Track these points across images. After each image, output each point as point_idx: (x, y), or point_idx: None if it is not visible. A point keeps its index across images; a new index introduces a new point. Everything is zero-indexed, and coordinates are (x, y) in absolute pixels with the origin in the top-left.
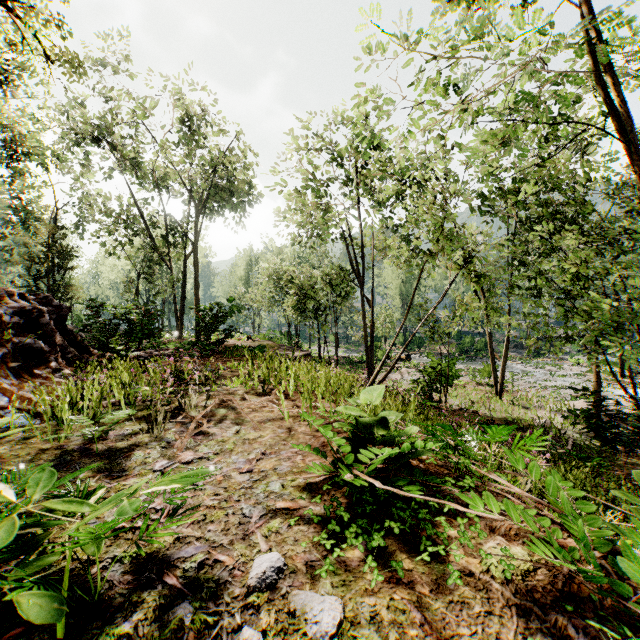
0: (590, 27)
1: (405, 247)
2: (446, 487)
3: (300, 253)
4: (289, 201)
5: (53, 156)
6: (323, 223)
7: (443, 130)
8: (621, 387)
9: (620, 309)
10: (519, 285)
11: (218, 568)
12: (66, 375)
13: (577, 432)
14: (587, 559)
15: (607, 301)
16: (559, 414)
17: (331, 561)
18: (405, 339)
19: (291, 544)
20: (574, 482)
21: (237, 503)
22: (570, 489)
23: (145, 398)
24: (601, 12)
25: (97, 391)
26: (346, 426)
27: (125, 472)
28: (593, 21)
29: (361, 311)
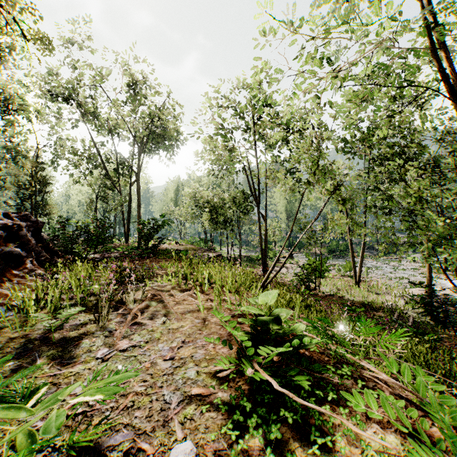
0: (429, 15)
1: (291, 178)
2: (329, 378)
3: (214, 181)
4: (206, 144)
5: (35, 111)
6: (230, 160)
7: (319, 92)
8: (449, 281)
9: (450, 224)
10: (374, 206)
11: (140, 456)
12: (38, 274)
13: (415, 312)
14: (453, 451)
15: (441, 219)
16: (401, 298)
17: (236, 450)
18: (289, 243)
19: (202, 432)
20: (418, 356)
21: (160, 389)
22: (432, 384)
23: (96, 293)
24: (439, 2)
25: (61, 286)
26: (248, 321)
27: (73, 359)
28: (433, 9)
29: (258, 223)
